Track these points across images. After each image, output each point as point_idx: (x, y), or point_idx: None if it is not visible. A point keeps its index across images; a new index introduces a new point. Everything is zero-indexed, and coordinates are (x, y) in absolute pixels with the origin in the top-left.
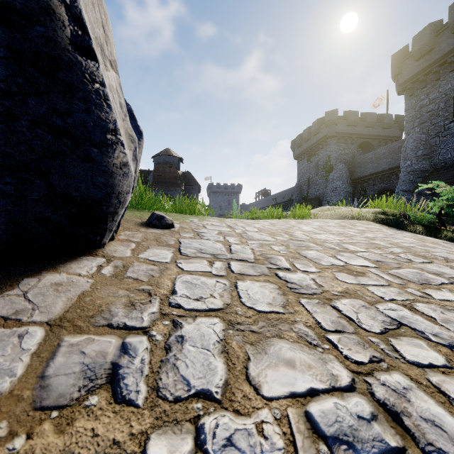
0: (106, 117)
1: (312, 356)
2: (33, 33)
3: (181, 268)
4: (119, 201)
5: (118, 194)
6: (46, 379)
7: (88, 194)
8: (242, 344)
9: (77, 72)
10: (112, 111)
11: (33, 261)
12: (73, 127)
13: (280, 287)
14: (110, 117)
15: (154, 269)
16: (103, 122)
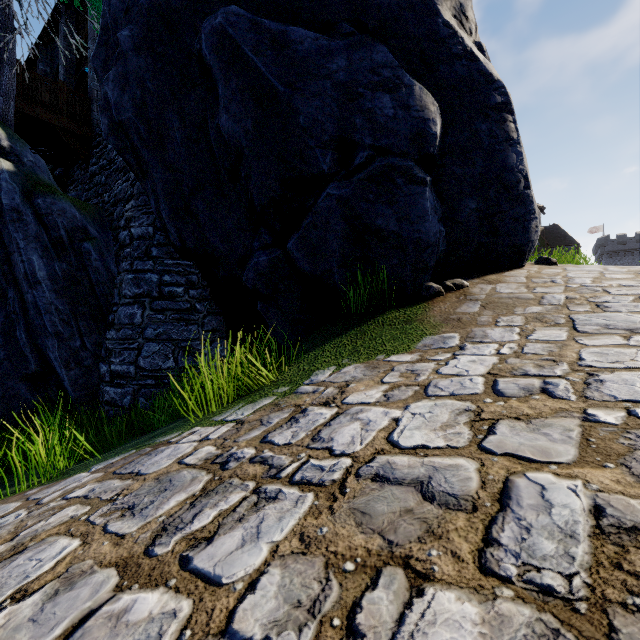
0: (531, 209)
1: (634, 281)
2: (514, 191)
3: (569, 272)
4: (532, 245)
5: (532, 241)
6: (533, 281)
7: (521, 242)
8: (600, 280)
9: (524, 196)
10: (534, 205)
11: (501, 269)
12: (520, 216)
13: (636, 275)
14: (533, 208)
15: (554, 272)
16: (530, 211)
